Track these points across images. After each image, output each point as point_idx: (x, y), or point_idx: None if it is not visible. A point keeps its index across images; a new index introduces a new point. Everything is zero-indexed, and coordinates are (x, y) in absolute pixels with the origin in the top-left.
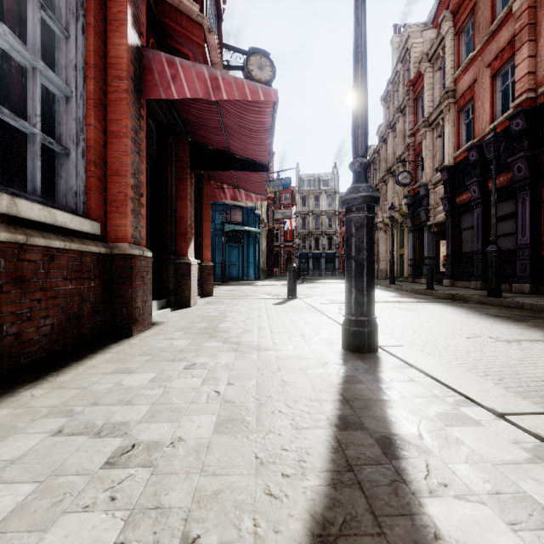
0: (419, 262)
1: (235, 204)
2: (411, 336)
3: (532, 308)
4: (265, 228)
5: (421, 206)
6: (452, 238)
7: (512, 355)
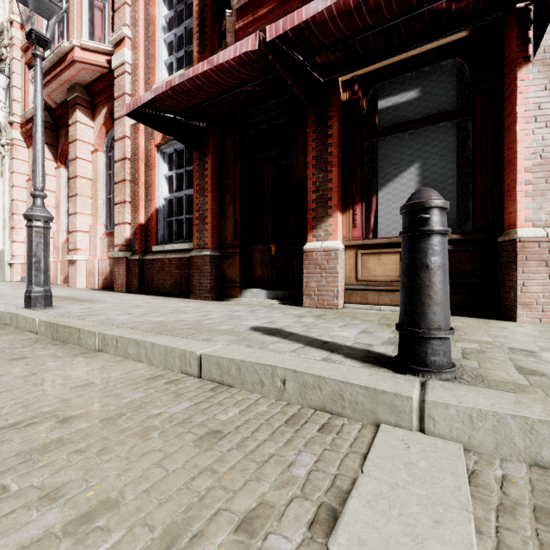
0: None
1: None
2: None
3: None
4: None
5: None
6: None
7: None
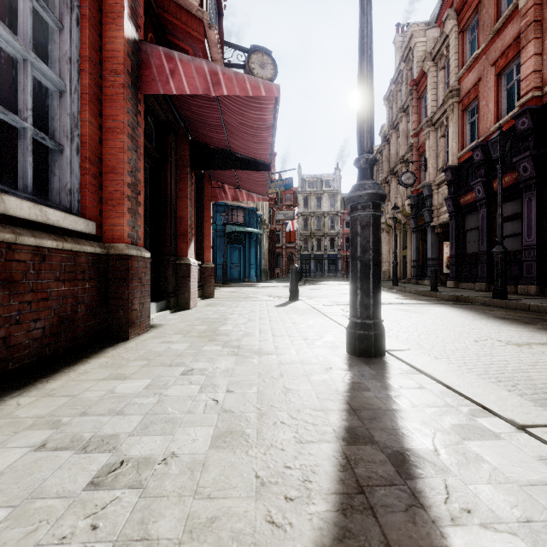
0: (422, 263)
1: (236, 205)
2: (418, 339)
3: (539, 310)
4: (267, 229)
5: (424, 207)
6: (456, 239)
7: (524, 360)
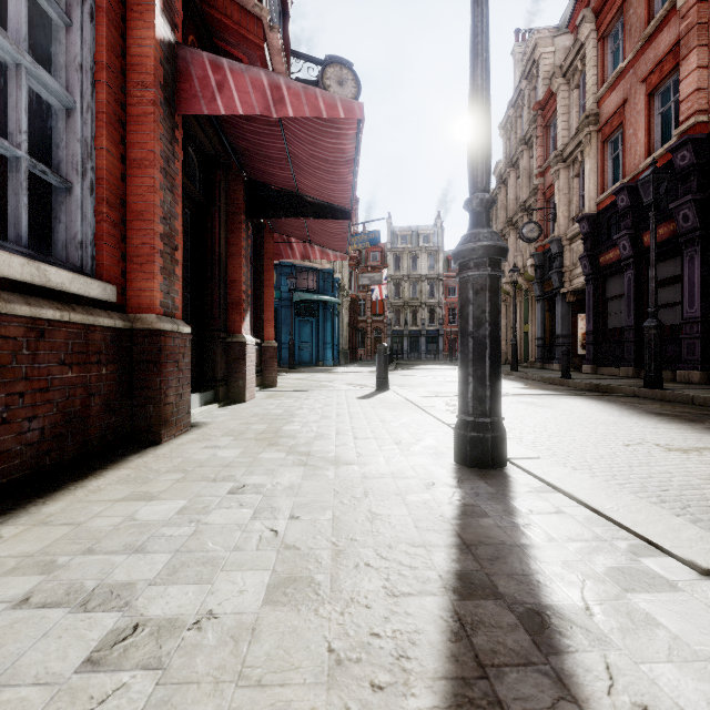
0: (550, 341)
1: (307, 265)
2: (548, 442)
3: (706, 403)
4: (347, 297)
5: (552, 269)
6: (594, 310)
7: (694, 471)
